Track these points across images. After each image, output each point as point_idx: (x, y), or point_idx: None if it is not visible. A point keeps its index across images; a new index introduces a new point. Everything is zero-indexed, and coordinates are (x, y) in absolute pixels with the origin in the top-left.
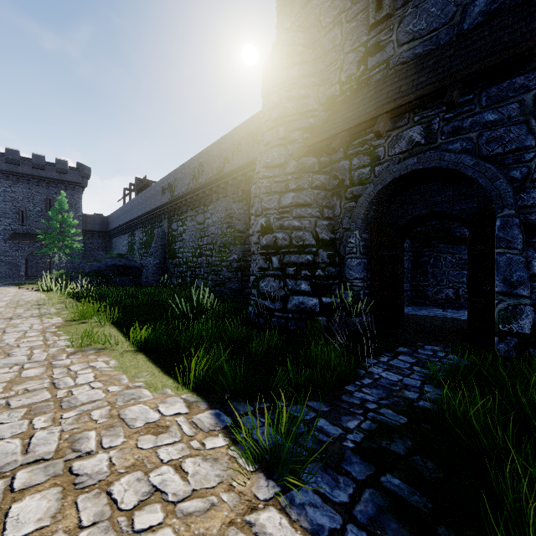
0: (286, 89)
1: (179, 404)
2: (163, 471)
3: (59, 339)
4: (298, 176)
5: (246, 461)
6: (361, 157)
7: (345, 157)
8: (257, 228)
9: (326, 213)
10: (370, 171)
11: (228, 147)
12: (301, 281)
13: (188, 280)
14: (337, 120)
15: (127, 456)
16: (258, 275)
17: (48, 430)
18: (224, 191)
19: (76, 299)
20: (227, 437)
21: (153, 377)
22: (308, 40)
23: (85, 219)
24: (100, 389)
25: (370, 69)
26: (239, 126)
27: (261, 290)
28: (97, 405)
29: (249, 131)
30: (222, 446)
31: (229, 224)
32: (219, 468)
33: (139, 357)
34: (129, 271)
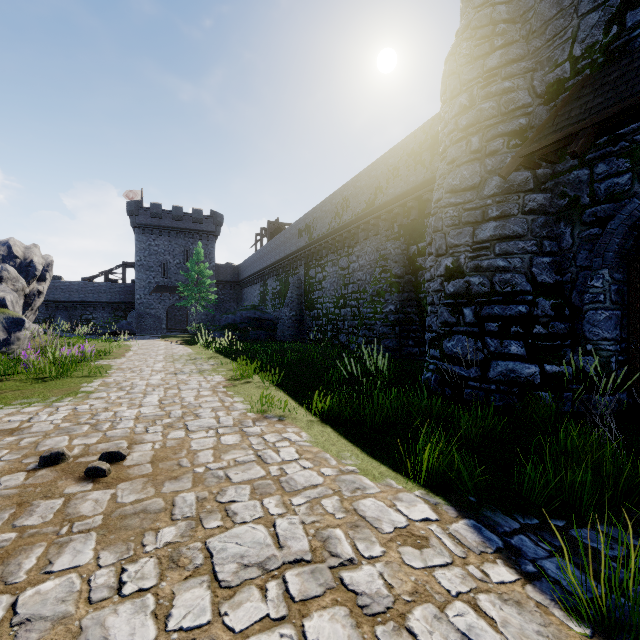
0: (482, 84)
1: (420, 504)
2: (461, 610)
3: (234, 401)
4: (502, 198)
5: (565, 614)
6: (612, 161)
7: (581, 165)
8: (439, 271)
9: (547, 246)
10: (631, 179)
11: (380, 174)
12: (509, 341)
13: (328, 336)
14: (573, 112)
15: (400, 575)
16: (441, 332)
17: (286, 518)
18: (375, 228)
19: (222, 354)
20: (510, 567)
21: (360, 459)
22: (514, 12)
23: (218, 269)
24: (313, 469)
25: (631, 29)
26: (396, 145)
27: (447, 351)
28: (322, 492)
29: (410, 151)
30: (513, 582)
31: (383, 268)
32: (532, 620)
33: (327, 430)
34: (263, 324)
